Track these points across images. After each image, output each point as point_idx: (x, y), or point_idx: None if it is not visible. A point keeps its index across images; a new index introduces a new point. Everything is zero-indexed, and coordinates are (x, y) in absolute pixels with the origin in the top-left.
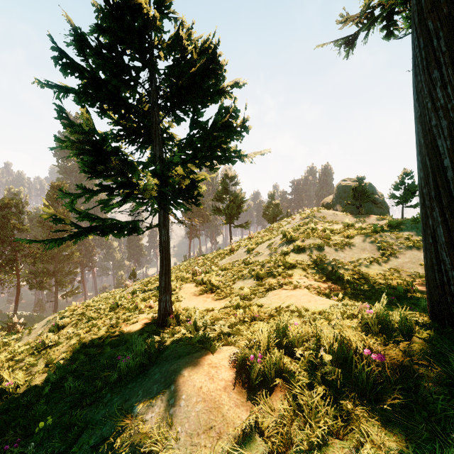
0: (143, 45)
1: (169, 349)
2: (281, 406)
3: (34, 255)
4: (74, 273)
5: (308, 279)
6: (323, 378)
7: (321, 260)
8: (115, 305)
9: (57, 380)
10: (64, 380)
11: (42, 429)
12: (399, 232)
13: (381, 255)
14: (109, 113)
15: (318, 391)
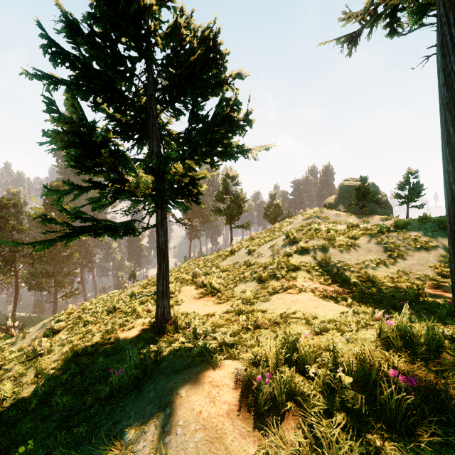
0: (139, 32)
1: (166, 360)
2: (294, 437)
3: (33, 255)
4: (73, 274)
5: (313, 282)
6: (342, 403)
7: (326, 262)
8: (112, 308)
9: (46, 393)
10: (52, 393)
11: (24, 452)
12: (406, 233)
13: (388, 257)
14: (104, 107)
15: (338, 420)
